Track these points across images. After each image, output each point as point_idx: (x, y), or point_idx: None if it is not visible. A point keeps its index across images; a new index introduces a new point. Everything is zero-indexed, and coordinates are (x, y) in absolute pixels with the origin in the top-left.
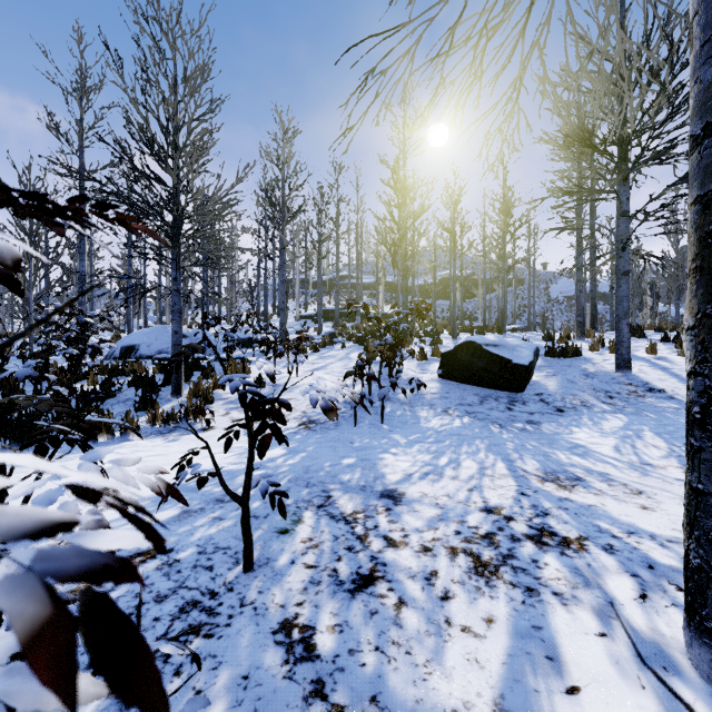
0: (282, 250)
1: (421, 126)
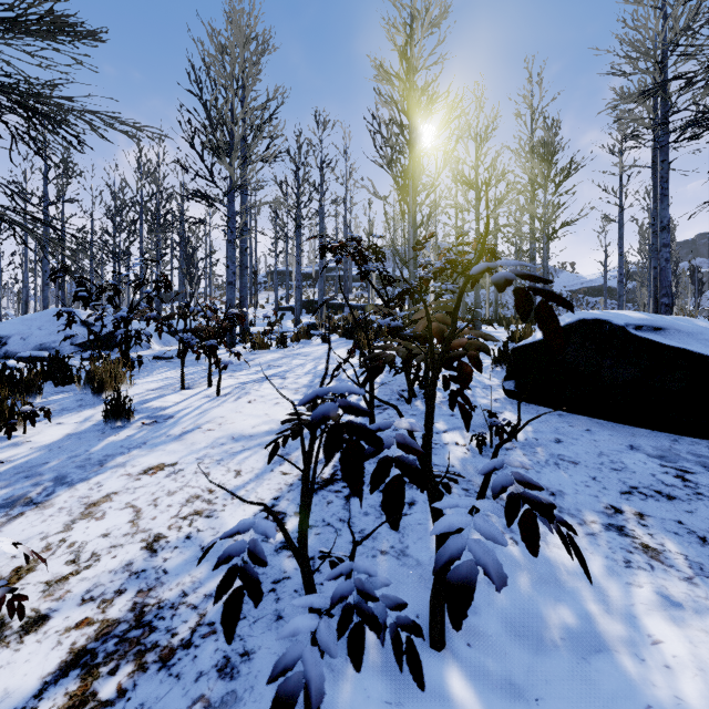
0: (230, 195)
1: (435, 24)
